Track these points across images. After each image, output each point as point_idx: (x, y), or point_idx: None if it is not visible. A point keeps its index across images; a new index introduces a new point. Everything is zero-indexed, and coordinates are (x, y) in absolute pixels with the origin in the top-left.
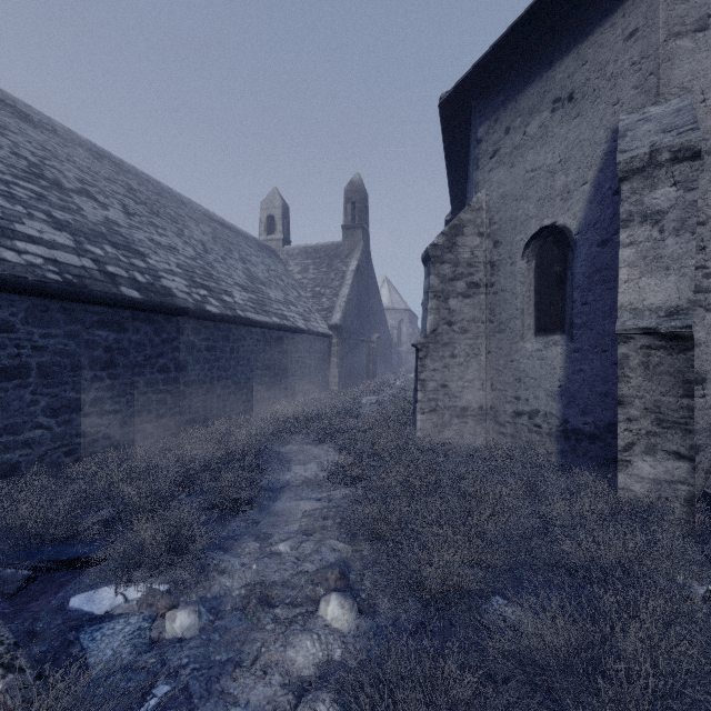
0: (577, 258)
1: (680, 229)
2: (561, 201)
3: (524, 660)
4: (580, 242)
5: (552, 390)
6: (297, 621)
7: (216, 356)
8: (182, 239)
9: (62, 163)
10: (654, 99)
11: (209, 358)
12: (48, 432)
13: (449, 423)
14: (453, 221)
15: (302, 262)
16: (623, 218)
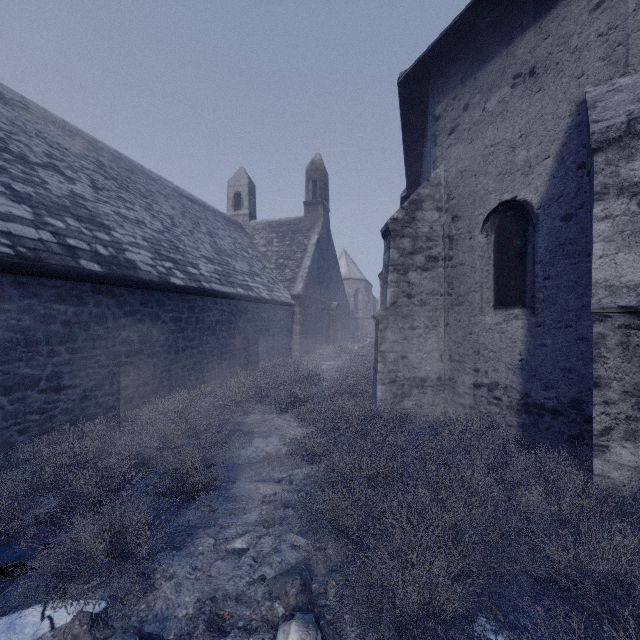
0: (538, 232)
1: None
2: (522, 176)
3: None
4: (542, 217)
5: (513, 363)
6: None
7: (180, 326)
8: (150, 213)
9: (31, 139)
10: (623, 70)
11: (174, 329)
12: None
13: (408, 394)
14: (413, 196)
15: (267, 236)
16: (597, 190)
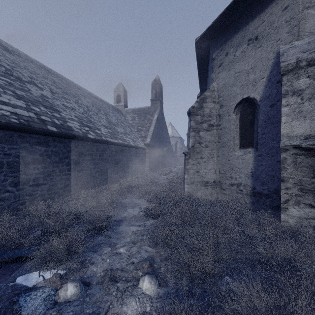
0: (259, 112)
1: (311, 98)
2: (252, 86)
3: (244, 314)
4: (261, 105)
5: (248, 174)
6: (128, 290)
7: (92, 158)
8: (78, 104)
9: (22, 69)
10: (297, 38)
11: (89, 159)
12: (12, 194)
13: (199, 189)
14: (202, 96)
15: (132, 115)
16: (283, 93)
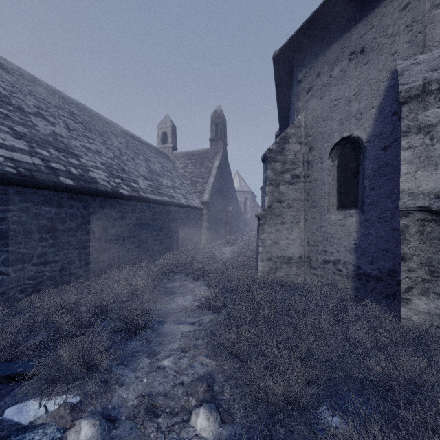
0: (366, 158)
1: None
2: (355, 120)
3: None
4: (369, 148)
5: (349, 246)
6: (174, 430)
7: (126, 222)
8: (105, 146)
9: (25, 96)
10: (422, 50)
11: (121, 224)
12: (6, 277)
13: (280, 267)
14: (283, 134)
15: (184, 162)
16: (404, 130)
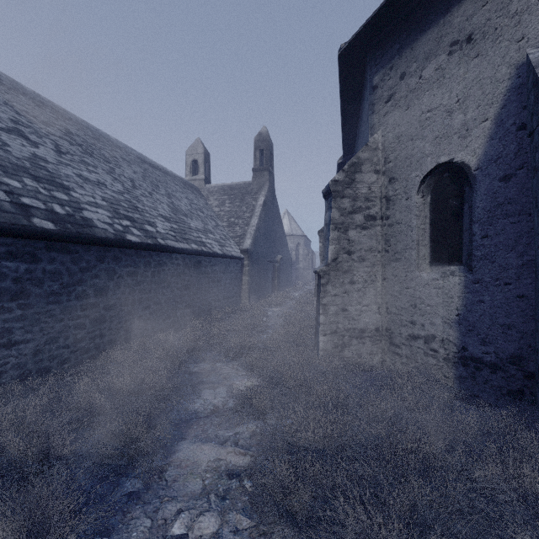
0: (476, 192)
1: None
2: (459, 139)
3: None
4: (480, 177)
5: (449, 318)
6: None
7: (137, 280)
8: (112, 176)
9: None
10: None
11: (130, 282)
12: None
13: (348, 344)
14: (352, 159)
15: (220, 198)
16: None
